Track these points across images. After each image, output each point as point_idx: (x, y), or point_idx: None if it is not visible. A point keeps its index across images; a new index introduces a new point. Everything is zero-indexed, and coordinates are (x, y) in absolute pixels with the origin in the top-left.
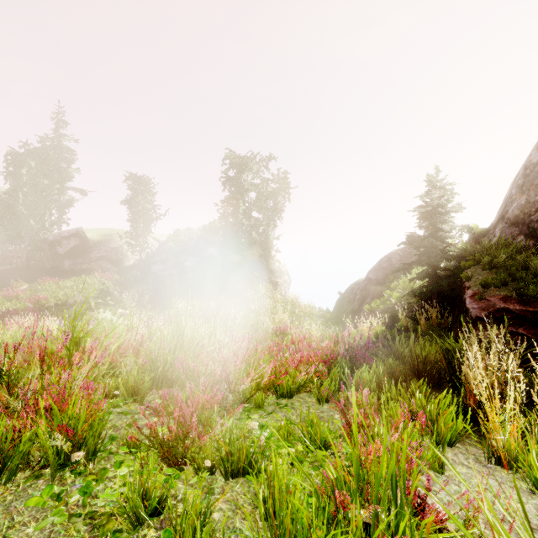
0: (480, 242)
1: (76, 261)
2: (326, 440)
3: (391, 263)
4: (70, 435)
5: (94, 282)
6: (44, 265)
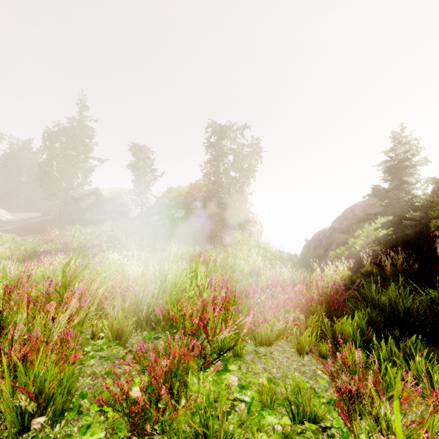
0: None
1: (94, 213)
2: (316, 413)
3: (354, 214)
4: (32, 397)
5: (107, 229)
6: (72, 216)
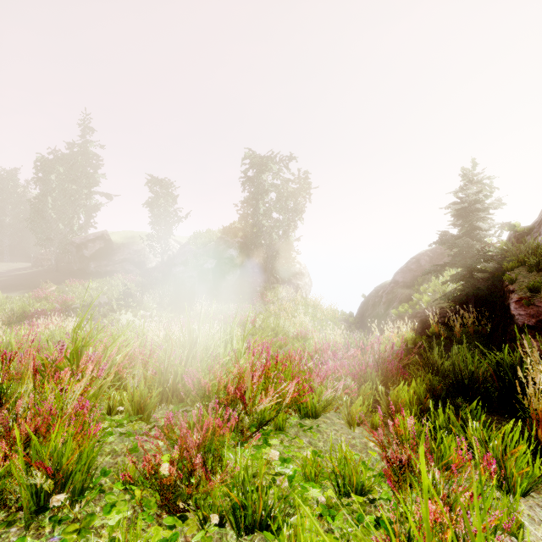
0: (523, 241)
1: (101, 263)
2: (364, 484)
3: (420, 265)
4: (49, 473)
5: (118, 283)
6: (72, 267)
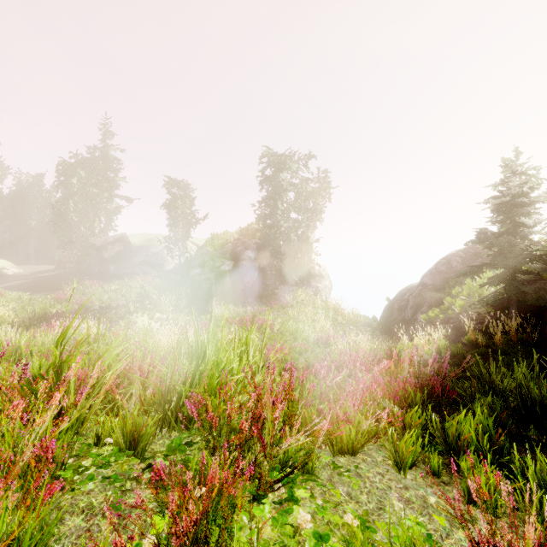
0: None
1: (120, 265)
2: None
3: (450, 266)
4: None
5: (136, 285)
6: (93, 269)
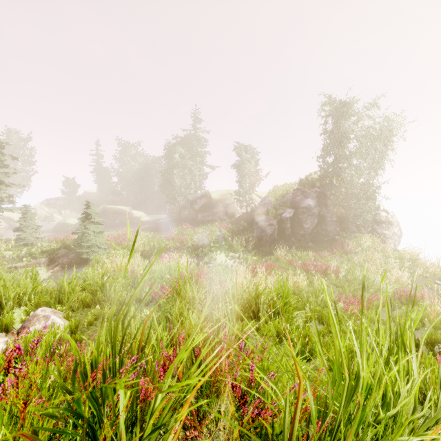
0: None
1: (204, 214)
2: None
3: None
4: None
5: (215, 229)
6: (188, 217)
